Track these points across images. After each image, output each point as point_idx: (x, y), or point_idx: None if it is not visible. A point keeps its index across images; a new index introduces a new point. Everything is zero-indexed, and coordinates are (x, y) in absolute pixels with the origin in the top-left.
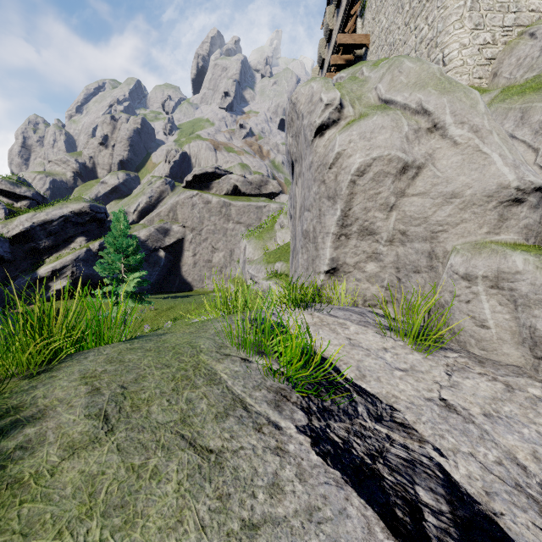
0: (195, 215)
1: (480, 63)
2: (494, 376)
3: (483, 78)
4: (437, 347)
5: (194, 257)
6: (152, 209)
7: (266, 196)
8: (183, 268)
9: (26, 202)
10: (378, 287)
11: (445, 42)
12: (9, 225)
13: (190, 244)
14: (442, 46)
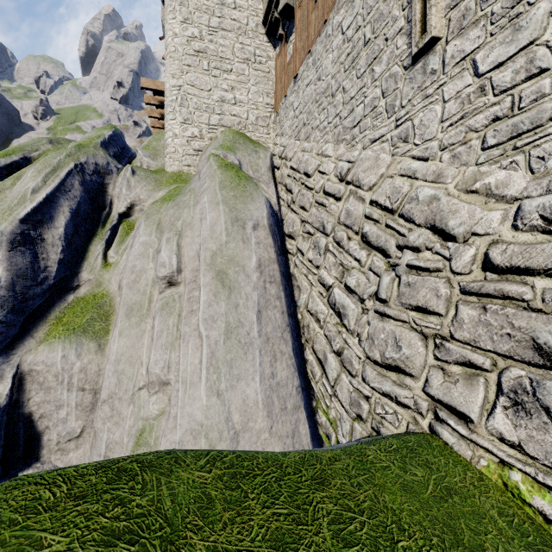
0: None
1: (189, 153)
2: None
3: (191, 166)
4: None
5: None
6: None
7: None
8: None
9: None
10: None
11: (166, 128)
12: None
13: None
14: (165, 130)
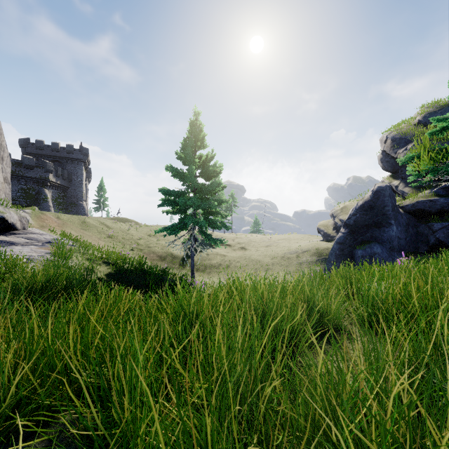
0: None
1: None
2: None
3: None
4: None
5: None
6: None
7: None
8: None
9: None
10: None
11: None
12: None
13: None
14: None
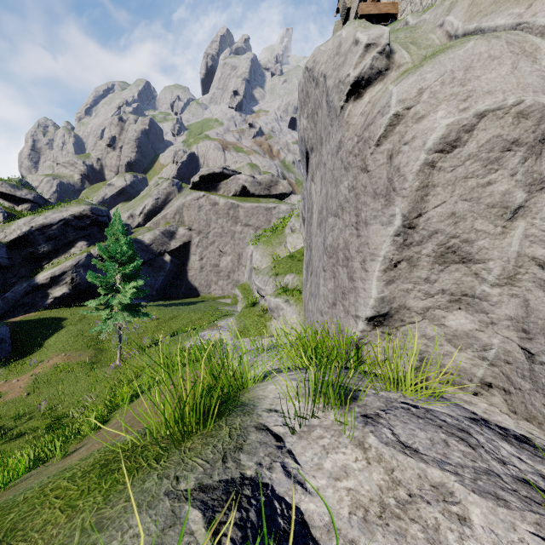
0: (201, 217)
1: None
2: None
3: None
4: None
5: (201, 261)
6: (159, 211)
7: (276, 197)
8: (189, 273)
9: (27, 206)
10: (473, 357)
11: None
12: (7, 230)
13: (197, 247)
14: None
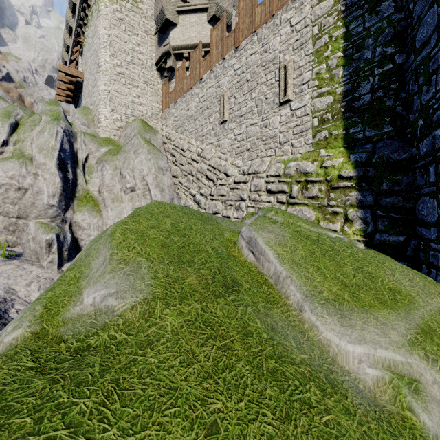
0: None
1: (115, 128)
2: (19, 264)
3: (116, 135)
4: (13, 259)
5: None
6: None
7: None
8: None
9: None
10: (15, 238)
11: (100, 112)
12: None
13: None
14: (99, 112)
